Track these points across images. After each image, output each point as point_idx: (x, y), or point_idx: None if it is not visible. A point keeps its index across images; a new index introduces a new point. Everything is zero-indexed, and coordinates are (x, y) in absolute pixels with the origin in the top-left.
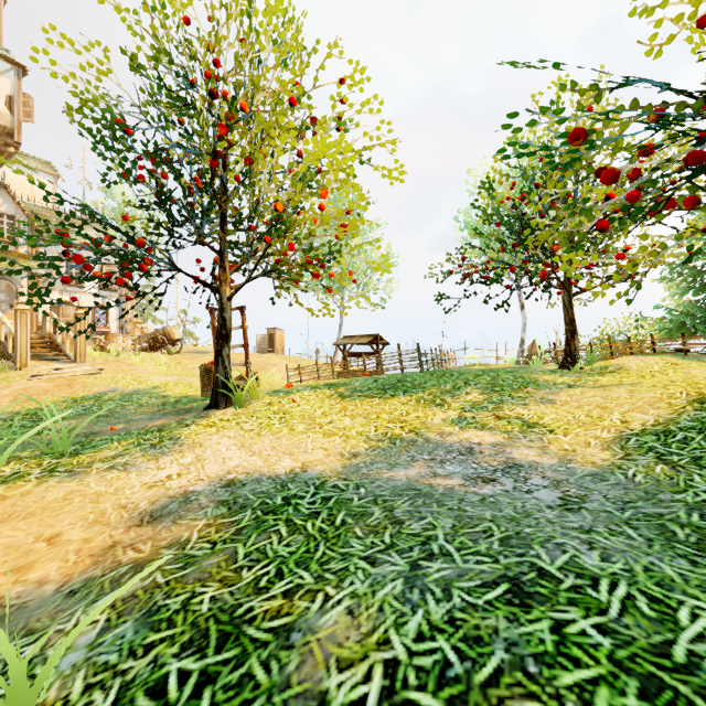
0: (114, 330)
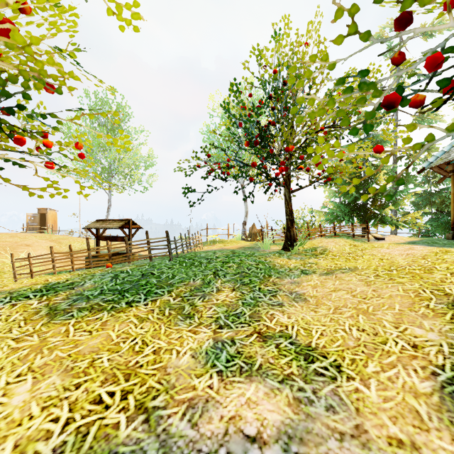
0: None
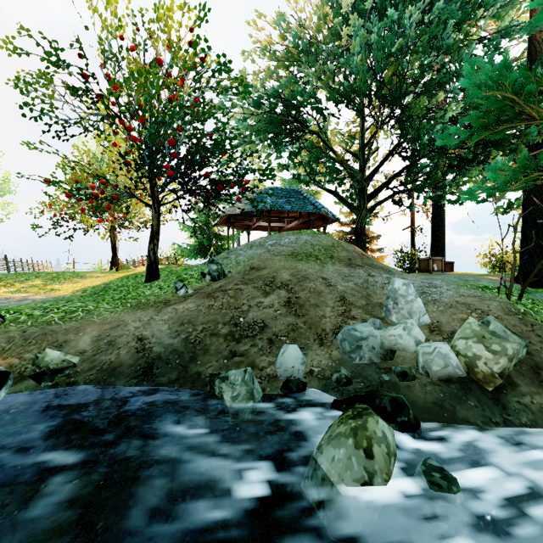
0: None
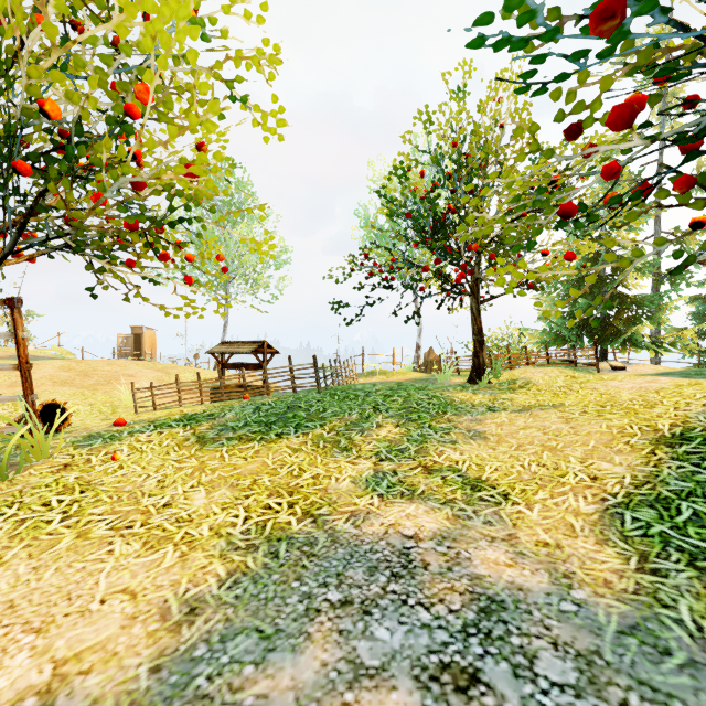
0: None
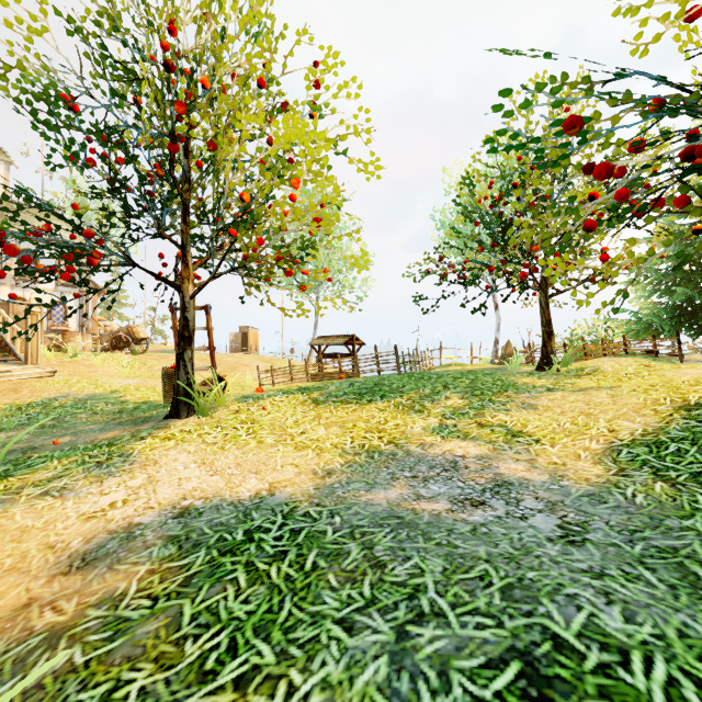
0: (73, 328)
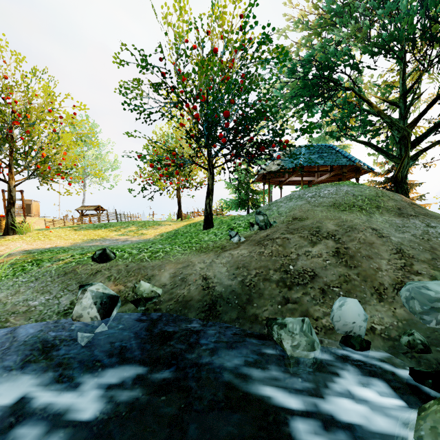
0: None
